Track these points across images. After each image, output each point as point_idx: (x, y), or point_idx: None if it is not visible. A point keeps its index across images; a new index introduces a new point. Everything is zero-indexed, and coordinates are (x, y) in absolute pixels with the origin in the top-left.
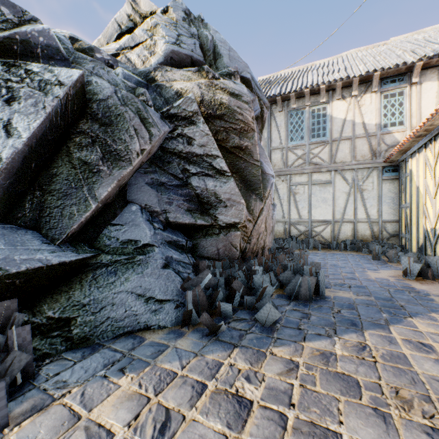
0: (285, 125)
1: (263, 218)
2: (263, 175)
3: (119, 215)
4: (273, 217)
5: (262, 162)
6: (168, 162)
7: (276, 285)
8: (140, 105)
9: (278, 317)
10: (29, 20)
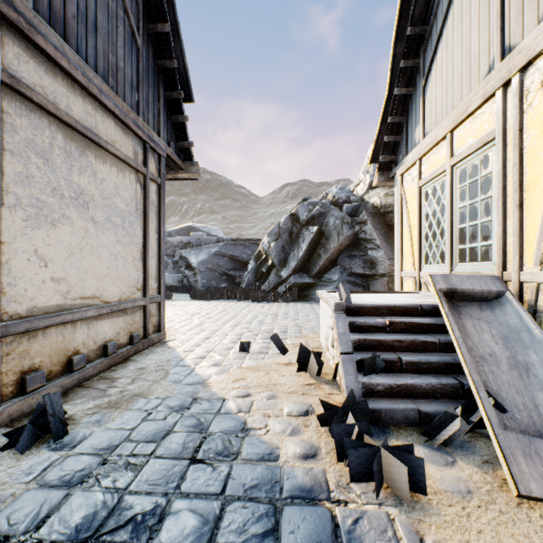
0: None
1: None
2: None
3: (331, 270)
4: None
5: None
6: (360, 244)
7: None
8: (340, 227)
9: None
10: (316, 204)
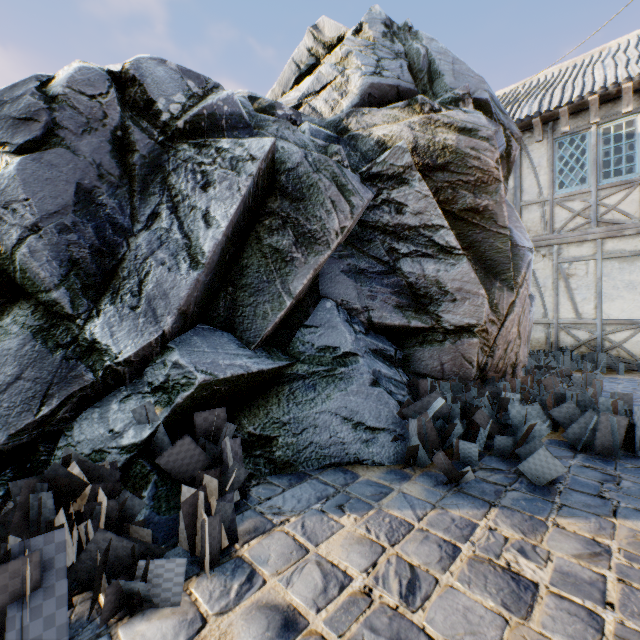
0: (549, 162)
1: (515, 318)
2: (513, 249)
3: (312, 314)
4: (529, 315)
5: (510, 228)
6: (368, 241)
7: (547, 424)
8: (335, 168)
9: (560, 472)
10: (211, 88)
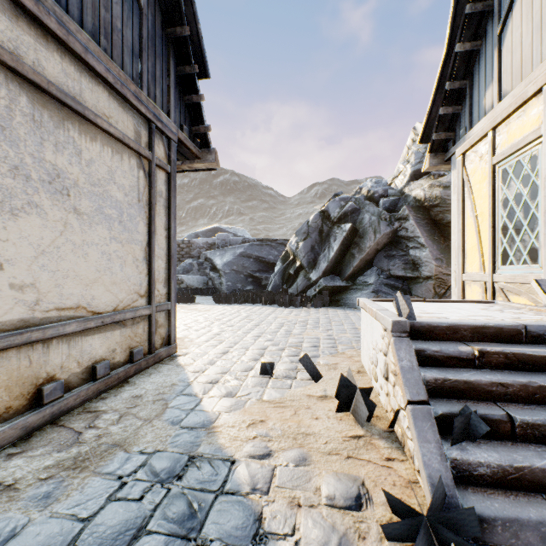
0: None
1: None
2: None
3: (366, 272)
4: None
5: None
6: (399, 243)
7: None
8: (376, 223)
9: None
10: (349, 200)
